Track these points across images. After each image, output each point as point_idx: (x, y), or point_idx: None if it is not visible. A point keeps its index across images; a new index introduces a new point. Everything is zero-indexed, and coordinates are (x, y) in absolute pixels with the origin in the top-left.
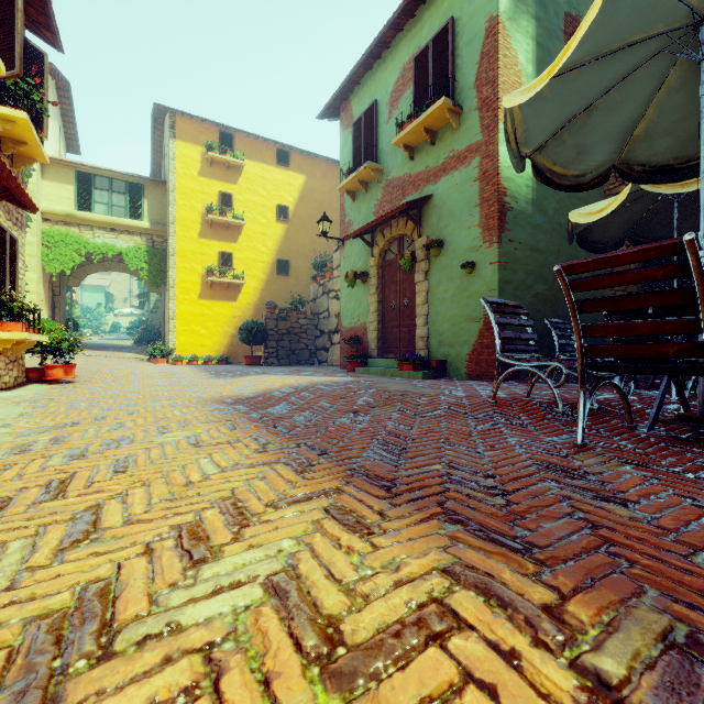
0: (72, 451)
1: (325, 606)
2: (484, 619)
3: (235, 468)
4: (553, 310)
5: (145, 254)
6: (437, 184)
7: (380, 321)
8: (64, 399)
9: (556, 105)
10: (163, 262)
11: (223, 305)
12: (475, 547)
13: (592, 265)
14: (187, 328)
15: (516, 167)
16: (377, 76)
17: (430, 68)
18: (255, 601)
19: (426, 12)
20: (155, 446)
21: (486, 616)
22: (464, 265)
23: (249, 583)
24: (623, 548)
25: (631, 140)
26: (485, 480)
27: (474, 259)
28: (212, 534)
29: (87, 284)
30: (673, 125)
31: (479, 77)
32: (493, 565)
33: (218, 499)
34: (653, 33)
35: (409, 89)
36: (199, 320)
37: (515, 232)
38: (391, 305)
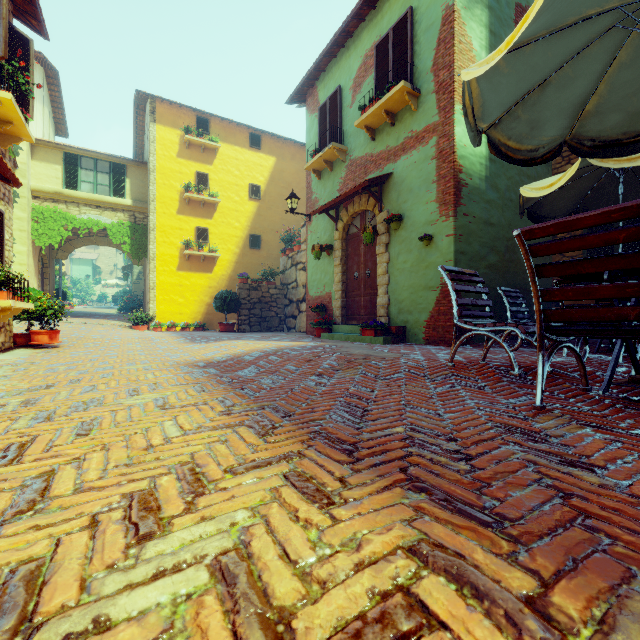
0: (39, 413)
1: (276, 595)
2: (458, 615)
3: (198, 430)
4: (505, 280)
5: (128, 229)
6: (397, 162)
7: (343, 291)
8: (45, 363)
9: (512, 79)
10: (144, 236)
11: (200, 276)
12: (442, 520)
13: (552, 229)
14: (166, 297)
15: (473, 141)
16: (341, 63)
17: (390, 55)
18: (199, 588)
19: (386, 3)
20: (123, 408)
21: (460, 610)
22: (422, 238)
23: (194, 564)
24: (600, 521)
25: (582, 116)
26: (447, 443)
27: (431, 231)
28: (164, 503)
29: (76, 257)
30: (623, 101)
31: (436, 62)
32: (463, 543)
33: (176, 464)
34: (608, 7)
35: (371, 75)
36: (178, 290)
37: (469, 207)
38: (354, 275)
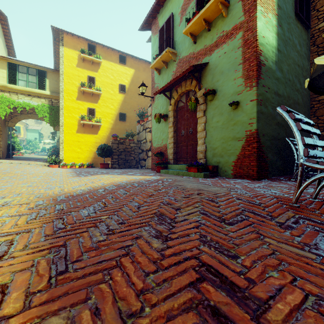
0: None
1: None
2: None
3: None
4: (286, 134)
5: (47, 109)
6: (211, 55)
7: (174, 143)
8: None
9: None
10: (57, 113)
11: (90, 136)
12: None
13: None
14: (70, 148)
15: None
16: None
17: None
18: None
19: None
20: None
21: None
22: (231, 103)
23: None
24: None
25: None
26: None
27: (238, 99)
28: None
29: (29, 128)
30: None
31: None
32: None
33: None
34: None
35: (193, 1)
36: (77, 144)
37: (266, 81)
38: (181, 133)
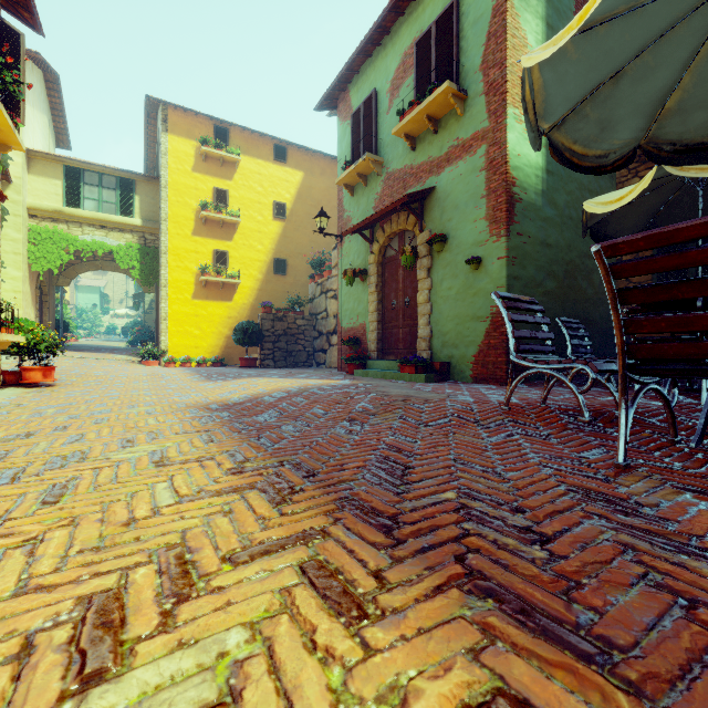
0: (5, 472)
1: None
2: None
3: (197, 496)
4: (564, 309)
5: (137, 252)
6: (440, 175)
7: (379, 321)
8: (32, 405)
9: (581, 68)
10: (155, 260)
11: (218, 305)
12: (523, 649)
13: (642, 243)
14: (180, 329)
15: (533, 144)
16: (377, 64)
17: (433, 52)
18: None
19: None
20: (109, 464)
21: None
22: (470, 261)
23: None
24: None
25: (661, 114)
26: (513, 516)
27: (480, 254)
28: (132, 614)
29: (82, 285)
30: None
31: (485, 59)
32: (560, 699)
33: (160, 548)
34: None
35: (411, 76)
36: (193, 321)
37: (524, 225)
38: (391, 304)
